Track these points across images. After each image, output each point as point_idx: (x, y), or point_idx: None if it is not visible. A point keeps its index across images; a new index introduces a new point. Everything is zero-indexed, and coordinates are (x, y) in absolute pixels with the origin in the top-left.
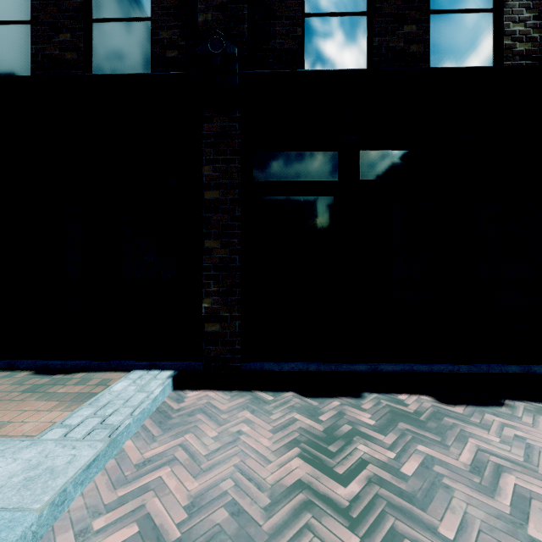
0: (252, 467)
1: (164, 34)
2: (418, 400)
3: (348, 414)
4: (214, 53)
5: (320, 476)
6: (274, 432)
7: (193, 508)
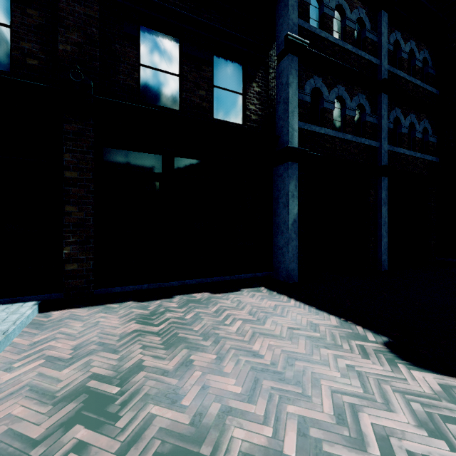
0: (109, 331)
1: (25, 44)
2: (202, 295)
3: (164, 305)
4: (75, 81)
5: (146, 326)
6: (121, 318)
7: (76, 349)
